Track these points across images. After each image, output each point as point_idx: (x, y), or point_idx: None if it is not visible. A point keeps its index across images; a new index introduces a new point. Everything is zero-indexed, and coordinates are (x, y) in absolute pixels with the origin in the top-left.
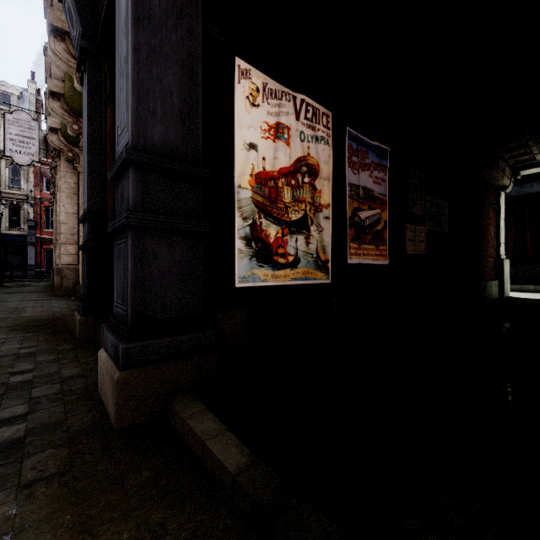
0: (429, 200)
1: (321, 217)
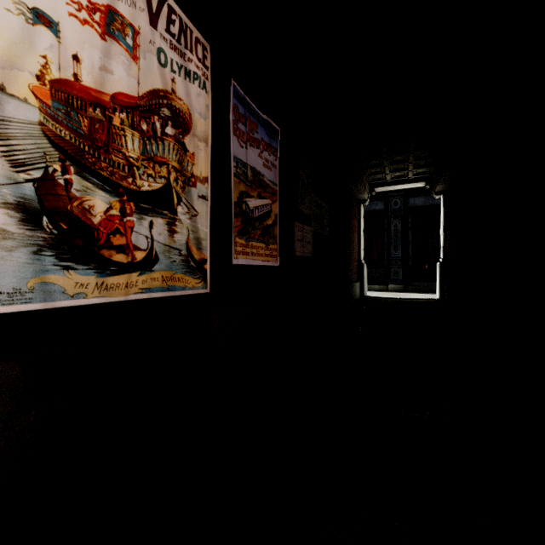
0: (315, 200)
1: (195, 194)
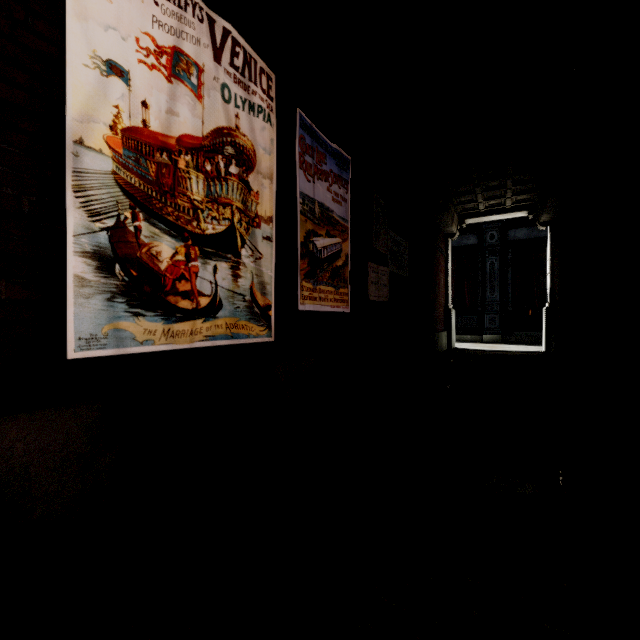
0: (392, 236)
1: (259, 236)
